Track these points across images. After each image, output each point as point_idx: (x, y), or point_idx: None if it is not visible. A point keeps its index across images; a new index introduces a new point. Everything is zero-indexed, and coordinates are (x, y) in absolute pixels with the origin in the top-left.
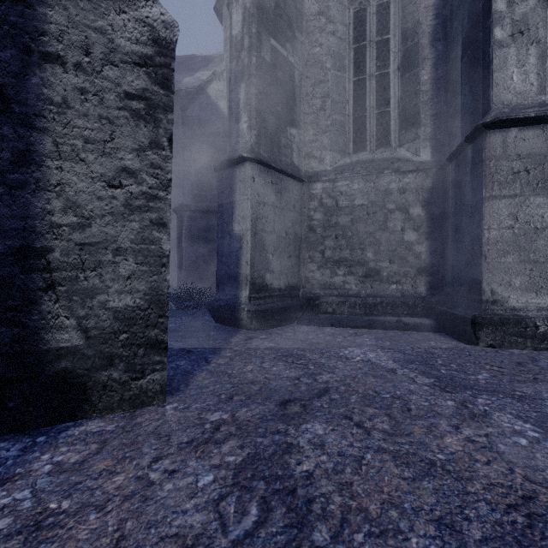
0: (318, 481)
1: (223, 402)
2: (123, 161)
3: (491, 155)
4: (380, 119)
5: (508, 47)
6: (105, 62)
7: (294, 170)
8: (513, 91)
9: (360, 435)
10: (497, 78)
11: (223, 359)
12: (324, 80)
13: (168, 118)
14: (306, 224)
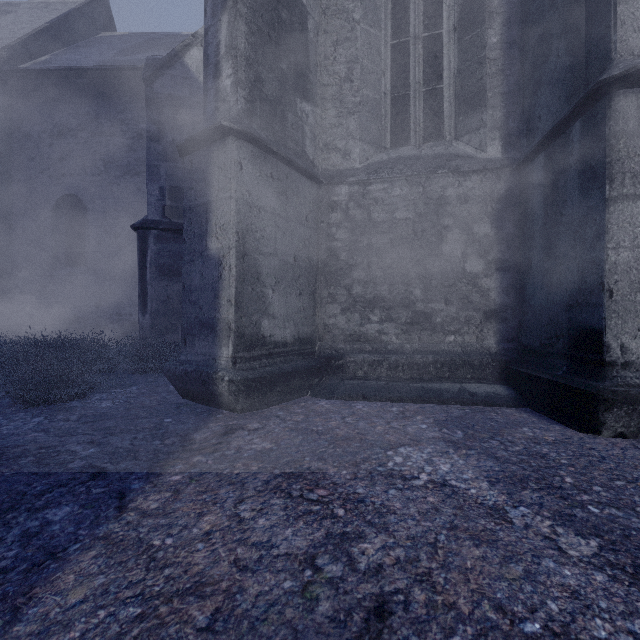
0: None
1: None
2: None
3: (621, 129)
4: (429, 100)
5: None
6: None
7: (306, 165)
8: None
9: None
10: (624, 13)
11: (159, 493)
12: (351, 36)
13: None
14: (324, 246)
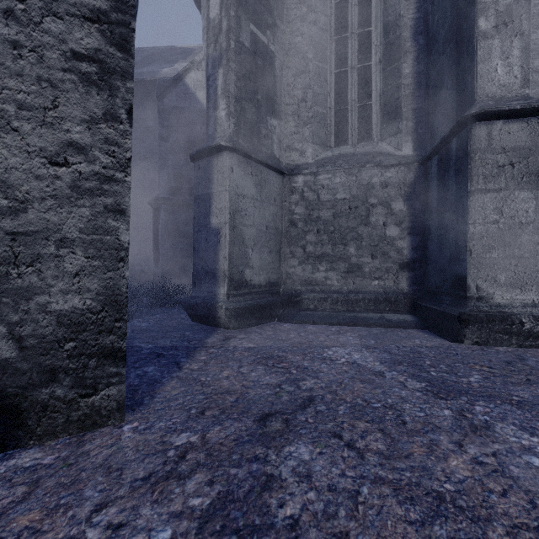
0: (306, 533)
1: (192, 419)
2: (70, 134)
3: (477, 148)
4: (362, 112)
5: (492, 38)
6: (46, 13)
7: (274, 162)
8: (497, 83)
9: (353, 459)
10: (482, 69)
11: (196, 363)
12: (306, 70)
13: (127, 86)
14: (287, 218)
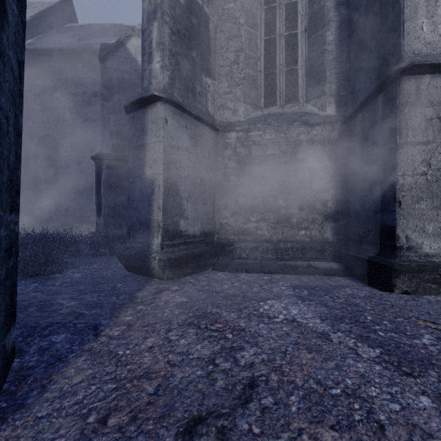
0: None
1: (85, 438)
2: None
3: (406, 101)
4: (289, 76)
5: None
6: None
7: (208, 119)
8: (423, 41)
9: None
10: (409, 27)
11: (118, 327)
12: (238, 34)
13: None
14: (220, 172)
